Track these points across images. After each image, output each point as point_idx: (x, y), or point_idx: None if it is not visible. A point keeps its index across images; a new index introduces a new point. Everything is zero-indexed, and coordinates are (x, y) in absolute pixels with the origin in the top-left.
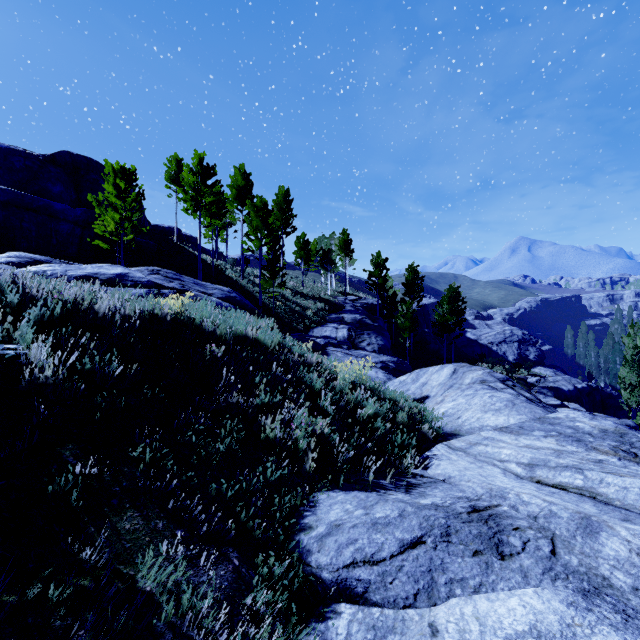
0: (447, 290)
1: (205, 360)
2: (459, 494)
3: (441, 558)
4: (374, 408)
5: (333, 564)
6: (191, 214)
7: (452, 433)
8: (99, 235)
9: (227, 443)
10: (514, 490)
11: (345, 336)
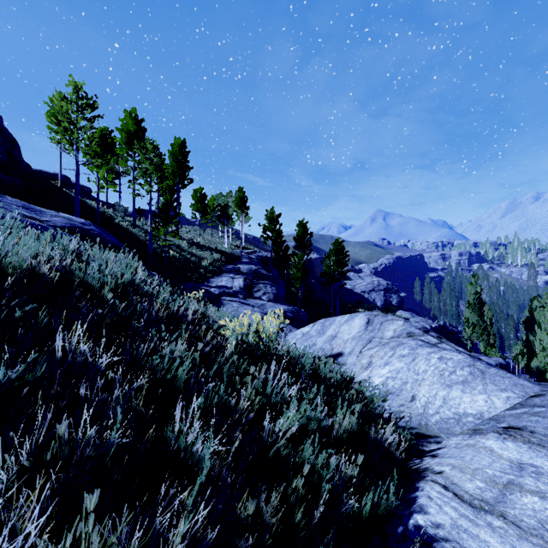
0: (333, 244)
1: None
2: None
3: None
4: (299, 415)
5: None
6: (65, 148)
7: (417, 432)
8: None
9: None
10: None
11: (241, 286)
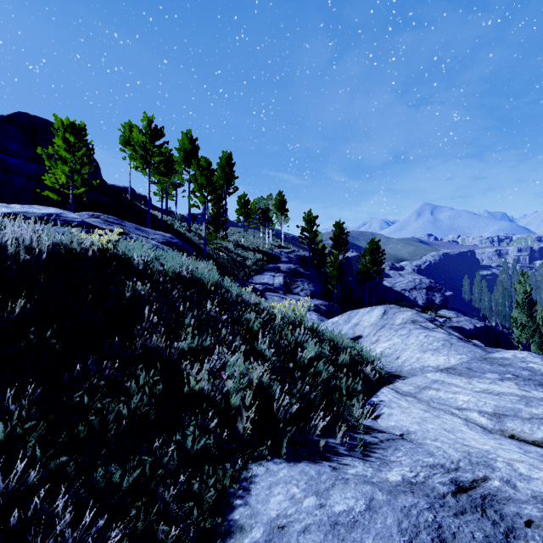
0: (369, 243)
1: (127, 299)
2: (429, 460)
3: None
4: (315, 350)
5: None
6: (141, 171)
7: (393, 374)
8: (51, 188)
9: (136, 402)
10: (501, 456)
11: (281, 283)
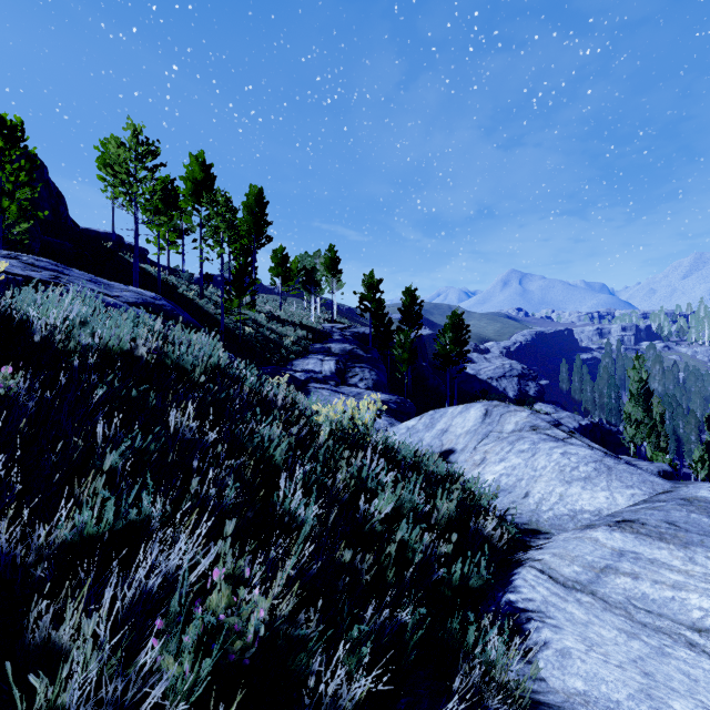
0: (449, 317)
1: None
2: None
3: None
4: (394, 498)
5: None
6: (122, 204)
7: (526, 528)
8: None
9: None
10: None
11: (332, 370)
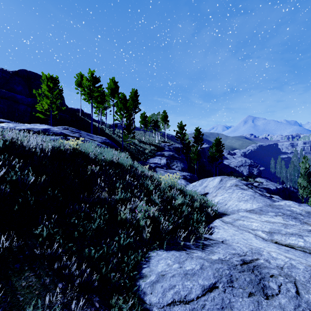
0: (215, 140)
1: (88, 174)
2: (233, 251)
3: (229, 298)
4: (181, 200)
5: (160, 303)
6: (87, 101)
7: (223, 213)
8: (40, 111)
9: (97, 223)
10: (266, 249)
11: (165, 163)
